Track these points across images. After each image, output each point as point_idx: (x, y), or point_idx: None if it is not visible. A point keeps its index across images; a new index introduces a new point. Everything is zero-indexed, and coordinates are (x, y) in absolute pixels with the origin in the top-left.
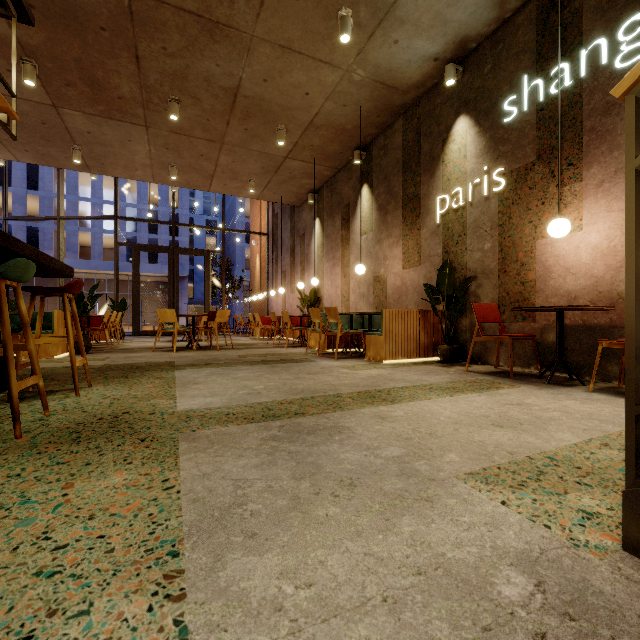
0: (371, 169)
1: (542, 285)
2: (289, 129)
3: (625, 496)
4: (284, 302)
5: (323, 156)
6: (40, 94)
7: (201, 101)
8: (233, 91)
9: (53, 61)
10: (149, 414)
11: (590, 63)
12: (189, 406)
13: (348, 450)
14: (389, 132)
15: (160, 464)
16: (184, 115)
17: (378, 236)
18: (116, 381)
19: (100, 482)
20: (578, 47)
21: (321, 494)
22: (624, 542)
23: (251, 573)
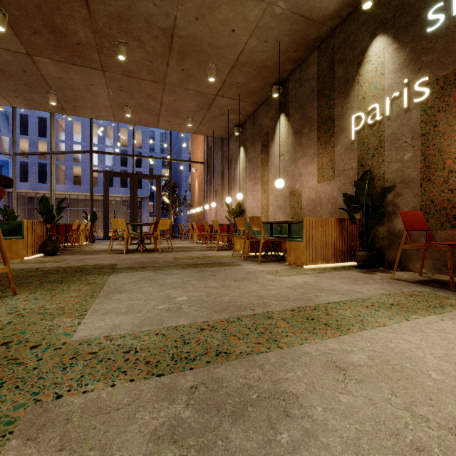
0: (287, 100)
1: None
2: (218, 68)
3: None
4: (216, 214)
5: (246, 93)
6: (15, 43)
7: (144, 43)
8: (170, 31)
9: (19, 9)
10: (30, 348)
11: None
12: (90, 332)
13: None
14: (304, 66)
15: None
16: (131, 58)
17: (294, 156)
18: (47, 287)
19: None
20: None
21: None
22: None
23: None
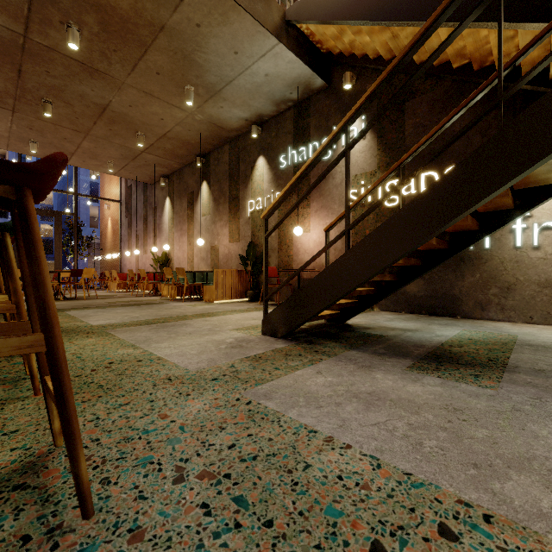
0: (209, 172)
1: (296, 258)
2: (147, 135)
3: (262, 321)
4: (137, 261)
5: (173, 155)
6: None
7: (73, 106)
8: (103, 106)
9: None
10: (77, 327)
11: (313, 152)
12: (99, 323)
13: (189, 328)
14: (221, 150)
15: (107, 336)
16: (55, 111)
17: (214, 219)
18: None
19: (85, 341)
20: (309, 142)
21: (179, 336)
22: (262, 333)
23: (160, 345)
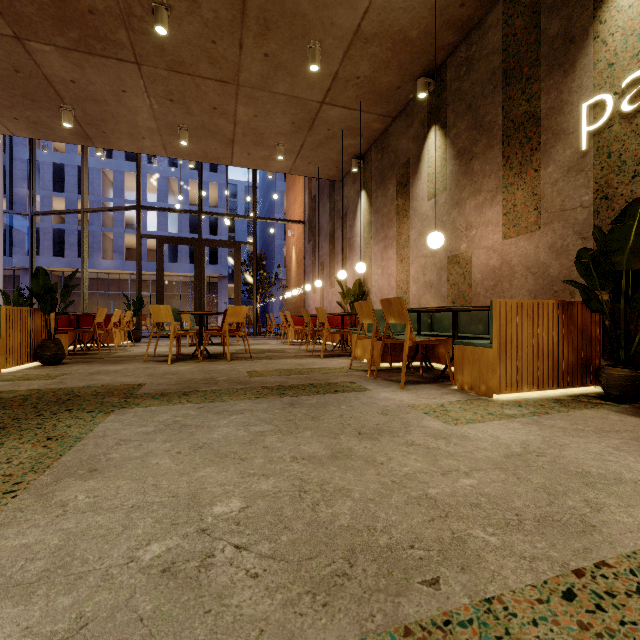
0: (444, 101)
1: None
2: (325, 48)
3: None
4: (322, 299)
5: (372, 96)
6: None
7: (198, 4)
8: None
9: None
10: None
11: None
12: None
13: None
14: (476, 34)
15: None
16: (181, 36)
17: (456, 196)
18: None
19: None
20: None
21: None
22: None
23: None
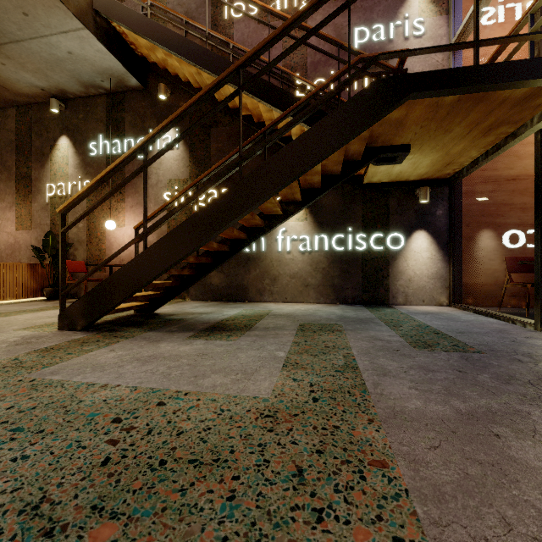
0: None
1: (109, 252)
2: None
3: (59, 316)
4: None
5: None
6: None
7: None
8: None
9: None
10: None
11: (128, 147)
12: None
13: None
14: (2, 113)
15: None
16: None
17: None
18: None
19: None
20: (124, 136)
21: None
22: (59, 328)
23: None
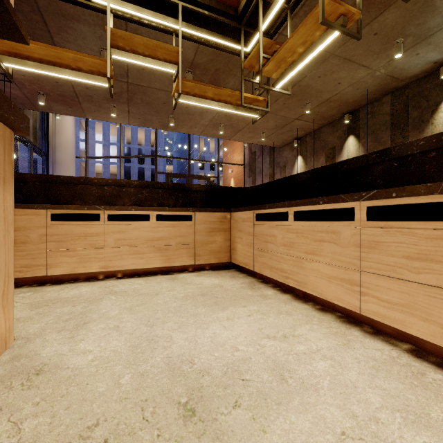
0: (358, 126)
1: None
2: (311, 103)
3: None
4: None
5: (320, 118)
6: None
7: None
8: (295, 83)
9: (202, 70)
10: None
11: None
12: None
13: None
14: (377, 103)
15: None
16: None
17: None
18: None
19: None
20: None
21: None
22: None
23: None
